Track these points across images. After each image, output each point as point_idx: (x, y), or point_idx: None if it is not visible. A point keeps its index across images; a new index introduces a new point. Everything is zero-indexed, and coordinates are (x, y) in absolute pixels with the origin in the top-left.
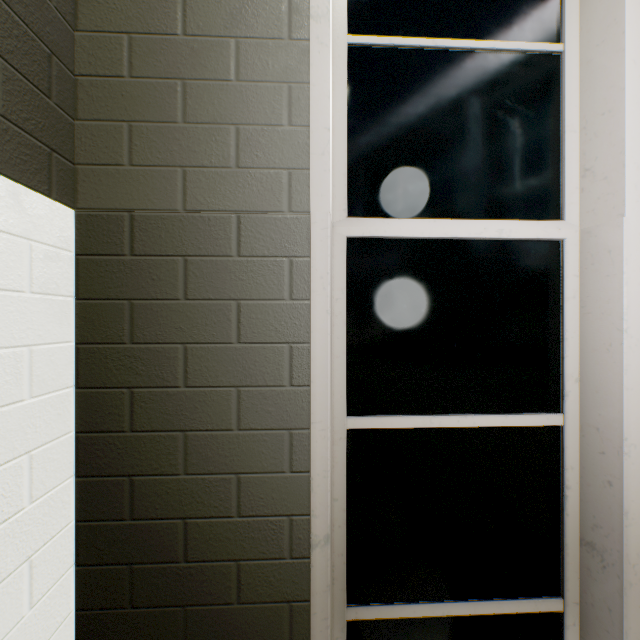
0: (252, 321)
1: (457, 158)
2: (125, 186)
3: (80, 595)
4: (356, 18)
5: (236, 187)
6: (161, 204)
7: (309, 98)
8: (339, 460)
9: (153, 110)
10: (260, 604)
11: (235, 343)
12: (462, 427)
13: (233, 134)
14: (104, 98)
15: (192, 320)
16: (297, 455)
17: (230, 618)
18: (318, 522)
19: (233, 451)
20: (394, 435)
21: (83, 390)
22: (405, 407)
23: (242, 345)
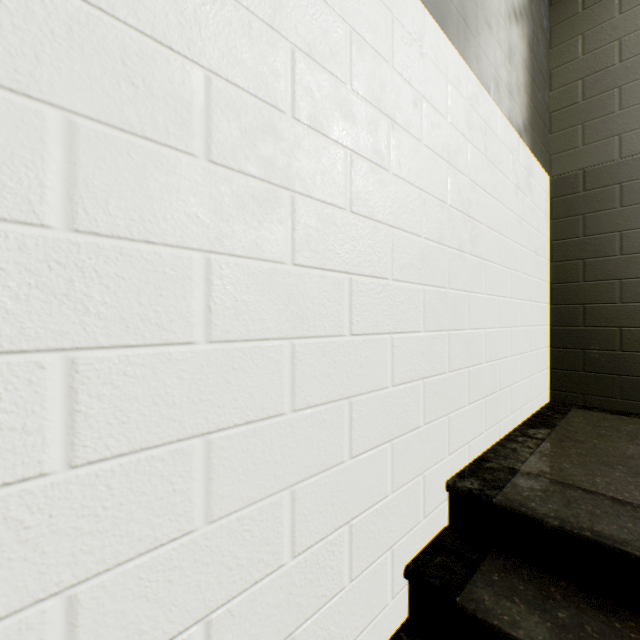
0: None
1: None
2: (579, 158)
3: (552, 362)
4: None
5: None
6: (602, 160)
7: None
8: None
9: (597, 112)
10: None
11: None
12: None
13: None
14: (566, 118)
15: (625, 218)
16: None
17: None
18: None
19: None
20: None
21: (553, 263)
22: None
23: None
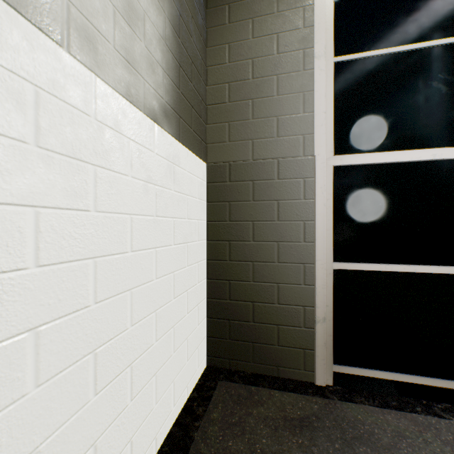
0: (284, 210)
1: (403, 115)
2: (227, 151)
3: (208, 330)
4: (338, 47)
5: (277, 146)
6: (242, 158)
7: (314, 98)
8: (328, 285)
9: (238, 115)
10: (288, 348)
11: (276, 221)
12: (407, 272)
13: (275, 121)
14: (218, 113)
15: (256, 210)
16: (307, 277)
17: (274, 352)
18: (319, 310)
19: (275, 272)
20: (361, 274)
21: (209, 241)
22: (368, 259)
23: (279, 222)
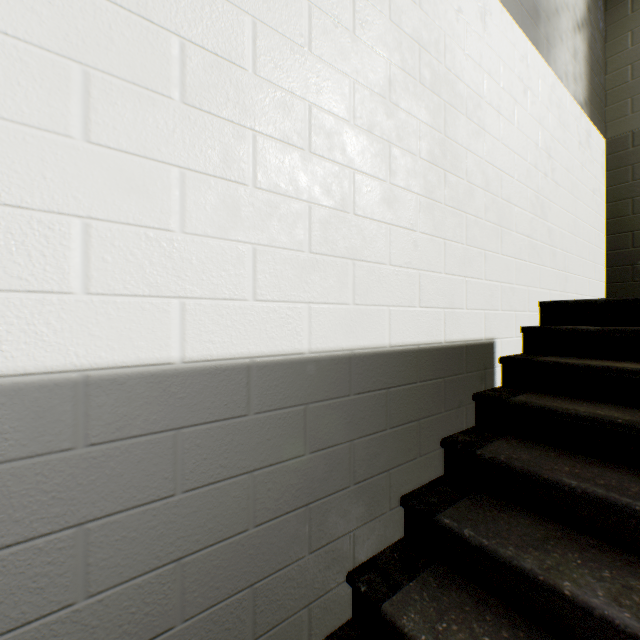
0: None
1: None
2: (628, 123)
3: (606, 278)
4: None
5: None
6: None
7: None
8: None
9: None
10: None
11: None
12: None
13: None
14: (618, 94)
15: None
16: None
17: None
18: None
19: None
20: None
21: (608, 204)
22: None
23: None
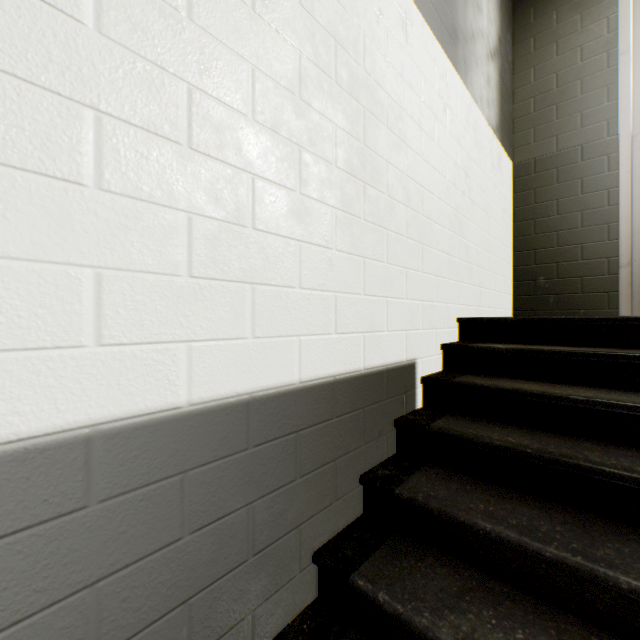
0: (588, 185)
1: None
2: (531, 151)
3: (514, 291)
4: None
5: (580, 136)
6: (546, 153)
7: (617, 88)
8: (636, 243)
9: (543, 121)
10: (591, 294)
11: (579, 195)
12: None
13: (578, 116)
14: (523, 124)
15: (559, 191)
16: (611, 234)
17: (577, 299)
18: (622, 258)
19: (578, 236)
20: None
21: (515, 224)
22: None
23: (583, 195)
